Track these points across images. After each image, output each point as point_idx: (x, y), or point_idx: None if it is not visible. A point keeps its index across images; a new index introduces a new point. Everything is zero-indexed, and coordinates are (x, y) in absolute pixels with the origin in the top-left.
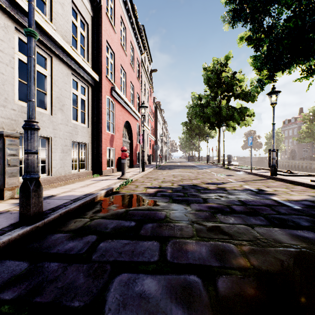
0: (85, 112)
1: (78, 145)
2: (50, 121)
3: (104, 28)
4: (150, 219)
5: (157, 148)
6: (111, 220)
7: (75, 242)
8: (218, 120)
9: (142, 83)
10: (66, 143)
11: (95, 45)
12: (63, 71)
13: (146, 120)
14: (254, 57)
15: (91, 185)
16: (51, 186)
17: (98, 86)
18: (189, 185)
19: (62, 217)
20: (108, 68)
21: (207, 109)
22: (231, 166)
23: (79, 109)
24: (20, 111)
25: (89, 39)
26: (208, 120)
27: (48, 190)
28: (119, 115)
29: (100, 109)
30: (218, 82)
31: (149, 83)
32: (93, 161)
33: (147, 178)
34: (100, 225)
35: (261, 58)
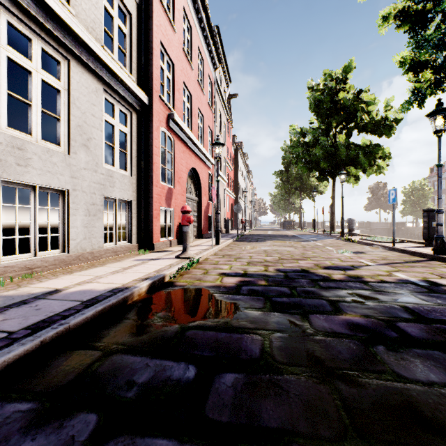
0: (126, 152)
1: (116, 204)
2: (66, 164)
3: (156, 21)
4: (230, 357)
5: (238, 210)
6: (146, 359)
7: (37, 443)
8: (332, 166)
9: (217, 114)
10: (93, 200)
11: (142, 48)
12: (88, 84)
13: (223, 168)
14: (417, 42)
15: (130, 270)
16: (65, 270)
17: (147, 112)
18: (296, 271)
19: (48, 346)
20: (163, 85)
21: (315, 148)
22: (354, 237)
23: (117, 146)
24: (10, 146)
25: (133, 38)
26: (316, 166)
27: (57, 278)
28: (180, 158)
29: (150, 148)
30: (333, 108)
31: (227, 114)
32: (139, 228)
33: (223, 257)
34: (117, 375)
35: (434, 39)
